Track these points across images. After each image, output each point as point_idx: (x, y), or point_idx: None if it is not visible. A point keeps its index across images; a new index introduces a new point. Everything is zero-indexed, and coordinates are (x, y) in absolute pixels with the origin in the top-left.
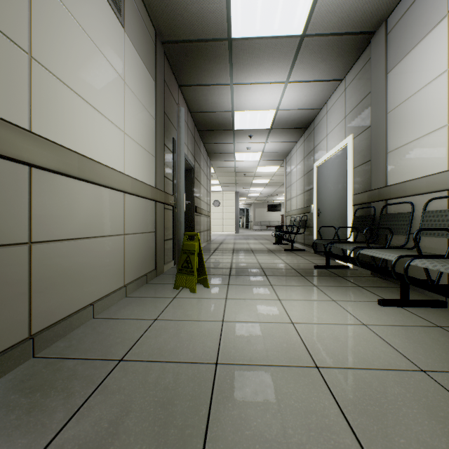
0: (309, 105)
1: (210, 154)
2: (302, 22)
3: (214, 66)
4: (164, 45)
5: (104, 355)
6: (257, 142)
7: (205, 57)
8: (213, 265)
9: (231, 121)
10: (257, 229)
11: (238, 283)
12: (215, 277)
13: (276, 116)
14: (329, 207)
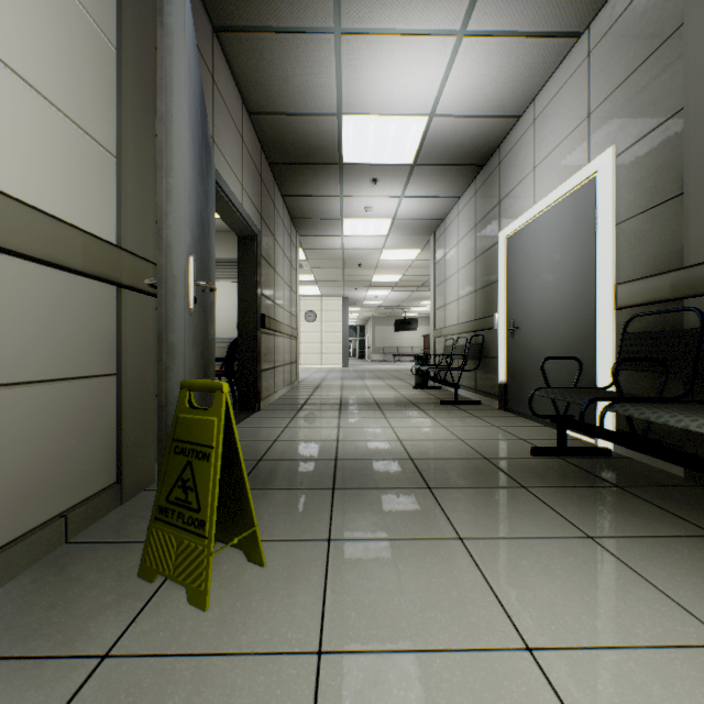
0: (498, 106)
1: (297, 221)
2: None
3: None
4: None
5: None
6: (385, 195)
7: None
8: (294, 450)
9: (337, 140)
10: (377, 359)
11: (360, 528)
12: (291, 500)
13: (428, 133)
14: (541, 316)
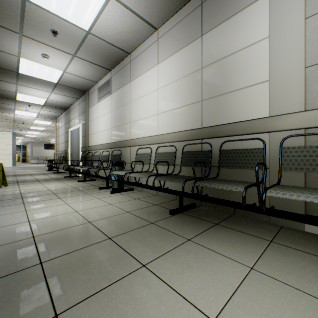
0: (66, 102)
1: None
2: (56, 80)
3: (6, 76)
4: None
5: None
6: (34, 108)
7: (0, 72)
8: None
9: (15, 96)
10: (34, 162)
11: (24, 184)
12: (9, 184)
13: (47, 101)
14: (75, 151)
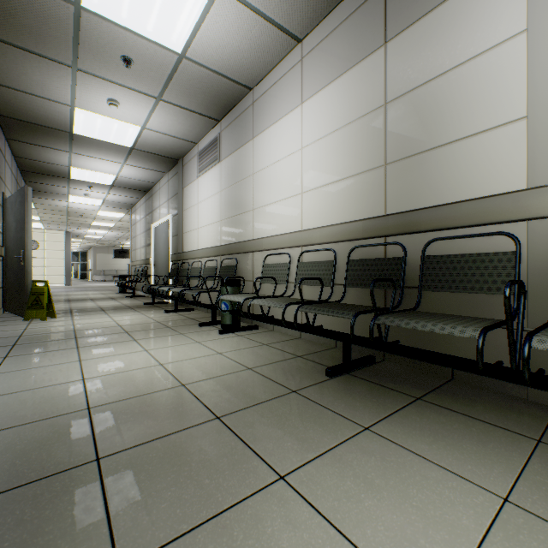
0: (146, 179)
1: (33, 191)
2: (130, 143)
3: (54, 140)
4: (0, 116)
5: (8, 337)
6: (98, 191)
7: (46, 134)
8: None
9: (68, 172)
10: (99, 279)
11: (81, 314)
12: (58, 314)
13: (118, 179)
14: (161, 261)
